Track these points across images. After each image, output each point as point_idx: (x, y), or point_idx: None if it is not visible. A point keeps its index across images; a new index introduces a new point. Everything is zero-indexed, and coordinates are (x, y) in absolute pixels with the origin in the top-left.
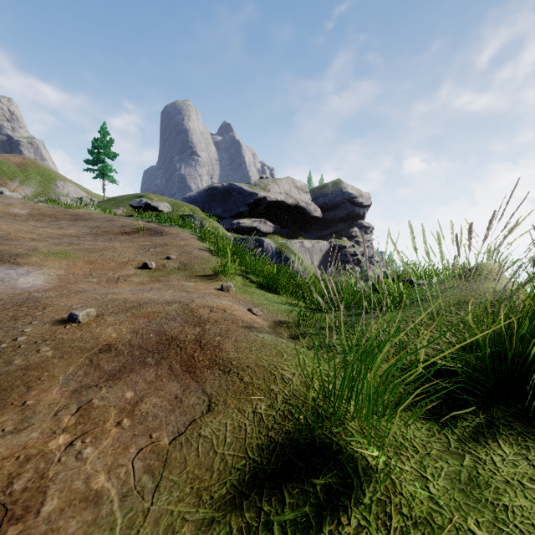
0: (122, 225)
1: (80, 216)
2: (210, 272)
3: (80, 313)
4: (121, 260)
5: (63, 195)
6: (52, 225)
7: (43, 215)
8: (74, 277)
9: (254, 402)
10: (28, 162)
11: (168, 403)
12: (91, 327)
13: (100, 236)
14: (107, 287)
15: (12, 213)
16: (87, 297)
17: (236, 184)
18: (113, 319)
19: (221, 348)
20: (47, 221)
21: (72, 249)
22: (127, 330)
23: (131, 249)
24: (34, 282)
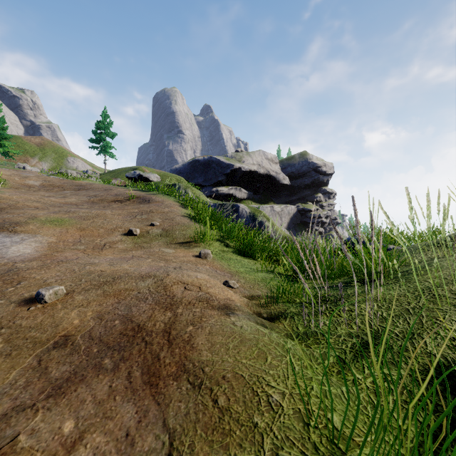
0: (116, 194)
1: (83, 187)
2: (189, 239)
3: (47, 293)
4: (110, 227)
5: (73, 168)
6: (58, 194)
7: (53, 186)
8: (64, 244)
9: (232, 450)
10: (46, 142)
11: (115, 446)
12: (55, 309)
13: (96, 204)
14: (90, 256)
15: (28, 184)
16: (66, 268)
17: (215, 157)
18: (81, 299)
19: (192, 344)
20: (55, 191)
21: (67, 217)
22: (92, 314)
23: (120, 216)
24: (24, 251)
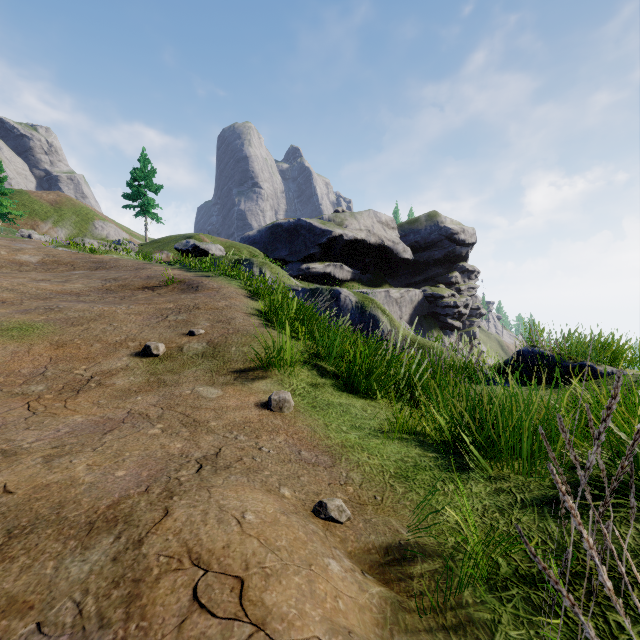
0: (148, 276)
1: (104, 264)
2: (254, 362)
3: None
4: (114, 338)
5: (101, 237)
6: (58, 277)
7: (58, 263)
8: (5, 381)
9: None
10: (63, 200)
11: None
12: None
13: (111, 294)
14: (31, 419)
15: (19, 261)
16: None
17: (305, 220)
18: None
19: None
20: (60, 270)
21: (43, 320)
22: None
23: (139, 317)
24: None
